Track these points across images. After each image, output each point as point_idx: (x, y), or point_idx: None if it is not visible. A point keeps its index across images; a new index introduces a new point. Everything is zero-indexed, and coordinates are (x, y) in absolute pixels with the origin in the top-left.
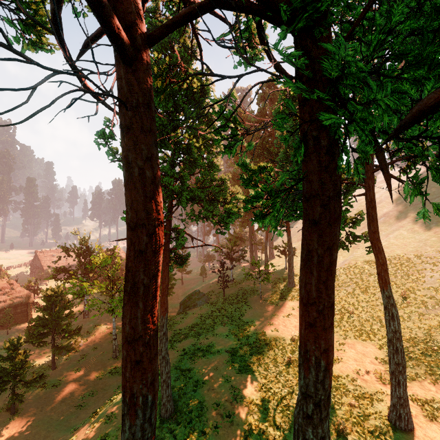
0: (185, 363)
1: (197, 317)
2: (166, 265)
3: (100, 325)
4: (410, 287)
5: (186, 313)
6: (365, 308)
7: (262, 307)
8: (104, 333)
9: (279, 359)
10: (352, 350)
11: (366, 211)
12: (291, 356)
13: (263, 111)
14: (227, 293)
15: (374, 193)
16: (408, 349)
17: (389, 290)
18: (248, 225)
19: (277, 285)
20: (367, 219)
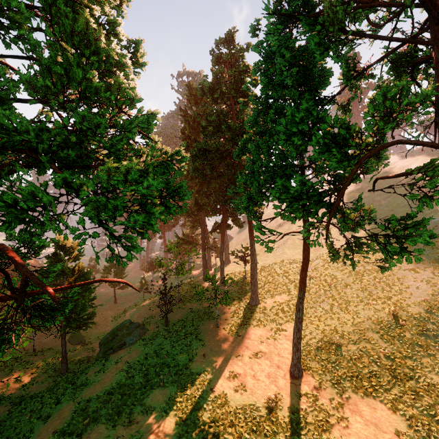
0: None
1: (122, 371)
2: None
3: None
4: (397, 302)
5: (106, 362)
6: (352, 334)
7: (220, 342)
8: None
9: None
10: (358, 419)
11: None
12: None
13: (220, 79)
14: (172, 320)
15: None
16: (436, 411)
17: None
18: (200, 225)
19: (237, 302)
20: None
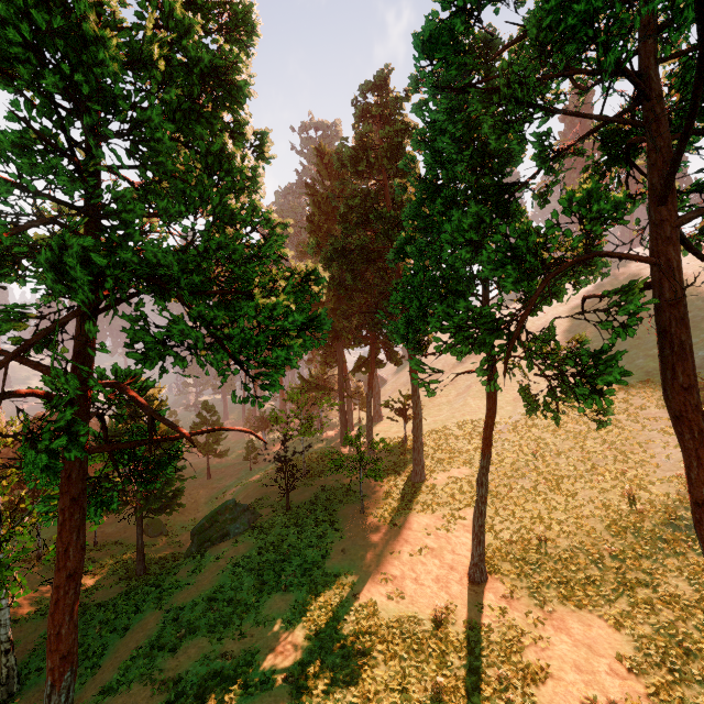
0: None
1: (226, 570)
2: (68, 504)
3: None
4: (635, 478)
5: (203, 558)
6: (564, 525)
7: (367, 533)
8: None
9: (413, 690)
10: (564, 638)
11: (661, 330)
12: (441, 680)
13: (366, 142)
14: (296, 502)
15: (682, 282)
16: (678, 629)
17: None
18: (336, 361)
19: (392, 478)
20: (664, 353)
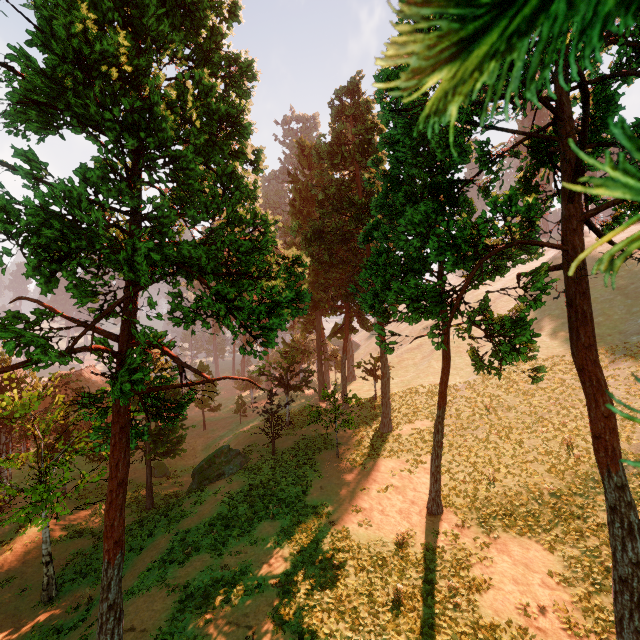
0: (185, 624)
1: (222, 502)
2: (118, 431)
3: (29, 526)
4: (574, 429)
5: (203, 493)
6: (511, 468)
7: (341, 474)
8: (35, 544)
9: (378, 595)
10: (505, 558)
11: (569, 302)
12: (400, 587)
13: (341, 138)
14: (280, 448)
15: (585, 264)
16: (601, 551)
17: (621, 472)
18: (315, 328)
19: (363, 429)
20: (571, 319)
